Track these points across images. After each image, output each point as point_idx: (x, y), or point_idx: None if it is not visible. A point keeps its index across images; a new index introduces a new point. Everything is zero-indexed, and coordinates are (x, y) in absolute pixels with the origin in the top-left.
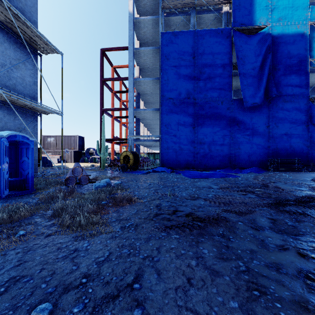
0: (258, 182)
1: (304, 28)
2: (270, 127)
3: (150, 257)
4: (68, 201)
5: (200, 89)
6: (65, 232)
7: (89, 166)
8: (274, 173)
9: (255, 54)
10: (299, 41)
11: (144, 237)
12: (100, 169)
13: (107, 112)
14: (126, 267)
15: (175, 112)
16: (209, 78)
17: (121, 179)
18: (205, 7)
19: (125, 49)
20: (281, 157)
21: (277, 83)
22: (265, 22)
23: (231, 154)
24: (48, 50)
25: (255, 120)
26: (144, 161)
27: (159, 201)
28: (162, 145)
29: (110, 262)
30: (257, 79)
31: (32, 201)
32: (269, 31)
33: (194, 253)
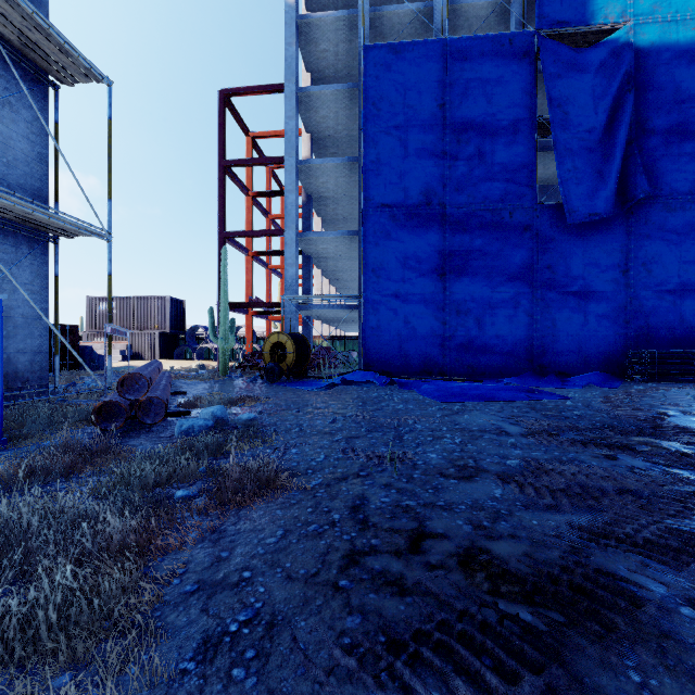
0: (625, 416)
1: None
2: (631, 274)
3: None
4: (73, 484)
5: (457, 182)
6: None
7: (194, 368)
8: (649, 387)
9: (593, 95)
10: None
11: None
12: (216, 376)
13: (235, 242)
14: None
15: (398, 239)
16: (479, 156)
17: (260, 404)
18: None
19: (278, 90)
20: (658, 348)
21: (649, 166)
22: (618, 17)
23: (534, 339)
24: (74, 74)
25: (593, 256)
26: (323, 356)
27: (361, 483)
28: (364, 318)
29: None
30: (598, 157)
31: None
32: (628, 37)
33: None
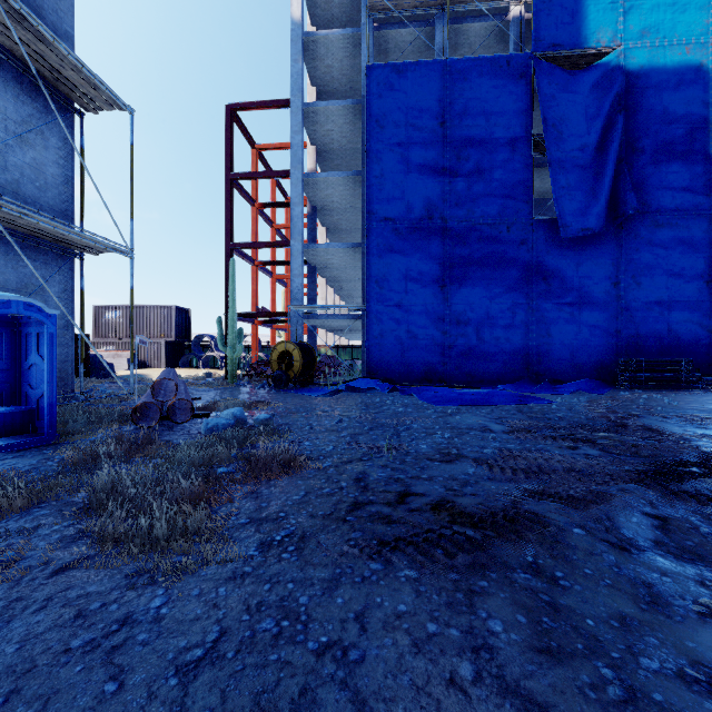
0: (599, 417)
1: (701, 53)
2: (621, 286)
3: (337, 646)
4: (133, 465)
5: (457, 197)
6: (108, 558)
7: (201, 377)
8: (634, 393)
9: (586, 116)
10: (689, 83)
11: (322, 576)
12: (225, 384)
13: (242, 253)
14: (264, 684)
15: (400, 252)
16: (478, 173)
17: (271, 408)
18: (470, 9)
19: (284, 105)
20: (647, 356)
21: (639, 183)
22: (610, 41)
23: (530, 348)
24: (99, 103)
25: (586, 269)
26: (328, 364)
27: (363, 465)
28: (368, 327)
29: (218, 665)
30: (590, 174)
31: (45, 466)
32: (619, 60)
33: (464, 634)
